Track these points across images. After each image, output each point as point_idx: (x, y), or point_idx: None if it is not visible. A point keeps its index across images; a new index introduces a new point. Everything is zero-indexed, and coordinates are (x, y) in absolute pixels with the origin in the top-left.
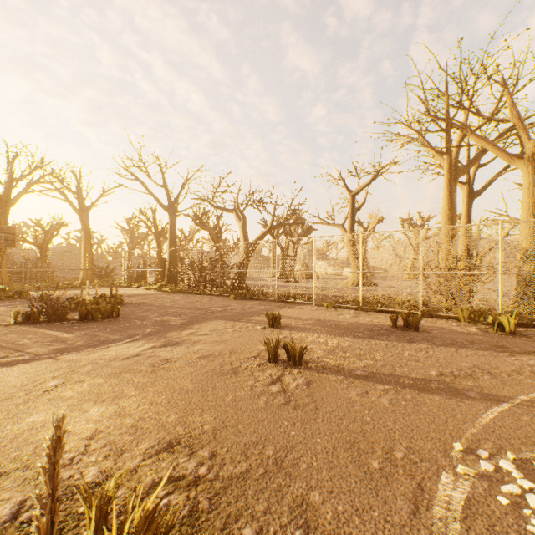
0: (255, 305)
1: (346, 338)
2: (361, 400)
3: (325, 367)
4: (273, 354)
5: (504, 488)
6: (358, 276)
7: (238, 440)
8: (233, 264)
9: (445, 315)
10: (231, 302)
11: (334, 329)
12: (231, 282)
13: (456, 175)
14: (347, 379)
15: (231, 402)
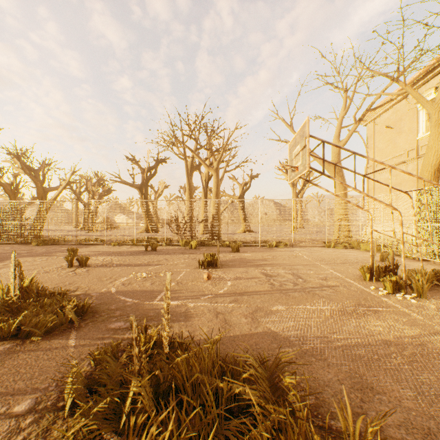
0: (58, 248)
1: (116, 257)
2: (110, 271)
3: (99, 265)
4: (71, 263)
5: (138, 276)
6: (146, 226)
7: (54, 283)
8: (35, 217)
9: (177, 244)
10: (34, 247)
11: (112, 254)
12: (33, 232)
13: (192, 170)
14: (108, 267)
15: (48, 278)
